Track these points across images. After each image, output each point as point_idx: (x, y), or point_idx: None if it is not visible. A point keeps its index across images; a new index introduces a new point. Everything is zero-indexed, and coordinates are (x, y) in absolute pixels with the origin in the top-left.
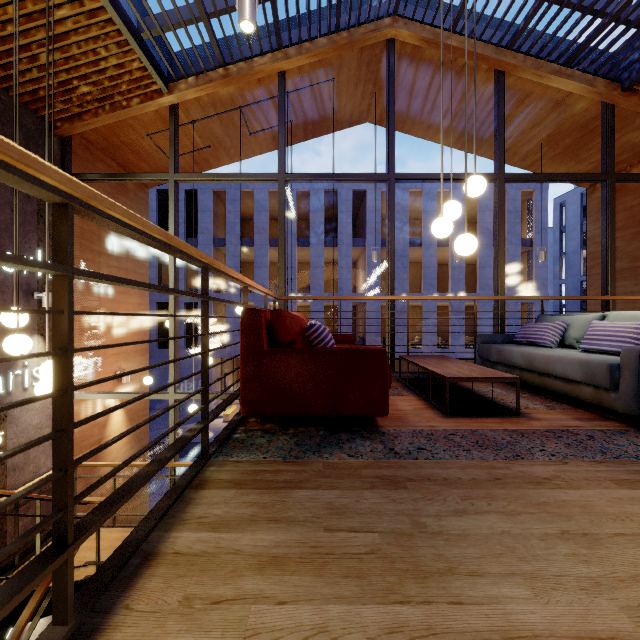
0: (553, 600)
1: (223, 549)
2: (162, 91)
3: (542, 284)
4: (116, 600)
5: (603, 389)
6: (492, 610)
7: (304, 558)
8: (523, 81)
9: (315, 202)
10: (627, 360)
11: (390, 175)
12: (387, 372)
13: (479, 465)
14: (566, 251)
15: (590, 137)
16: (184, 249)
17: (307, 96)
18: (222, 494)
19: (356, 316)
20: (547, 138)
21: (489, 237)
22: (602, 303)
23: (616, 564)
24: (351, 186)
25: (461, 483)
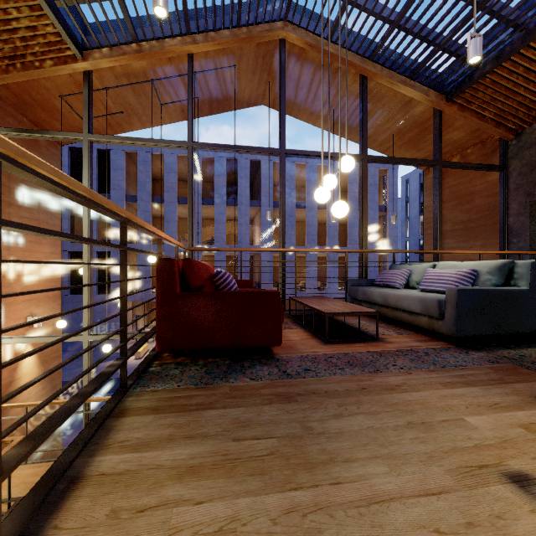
0: (403, 472)
1: (145, 466)
2: (76, 57)
3: (393, 241)
4: (44, 523)
5: (434, 318)
6: (361, 485)
7: (217, 465)
8: (380, 86)
9: (218, 168)
10: (449, 297)
11: (281, 150)
12: (281, 310)
13: (350, 379)
14: (410, 216)
15: (426, 133)
16: (106, 205)
17: (212, 77)
18: (142, 420)
19: (253, 265)
20: (397, 131)
21: (356, 203)
22: (433, 255)
23: (443, 441)
24: (249, 156)
25: (338, 394)
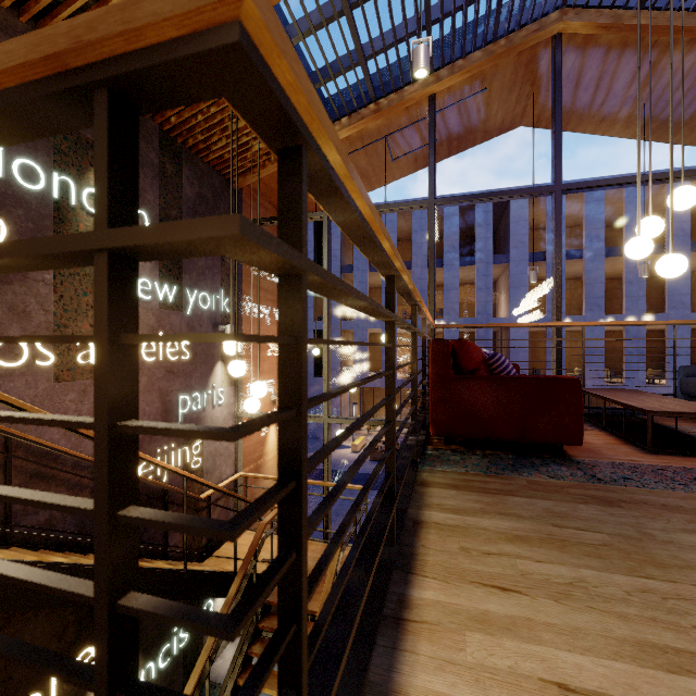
0: None
1: (471, 526)
2: None
3: None
4: (413, 541)
5: None
6: None
7: (544, 540)
8: None
9: (448, 218)
10: None
11: (556, 186)
12: (581, 401)
13: None
14: None
15: None
16: (416, 293)
17: (454, 112)
18: (446, 492)
19: (496, 344)
20: None
21: (684, 240)
22: None
23: None
24: None
25: (684, 510)
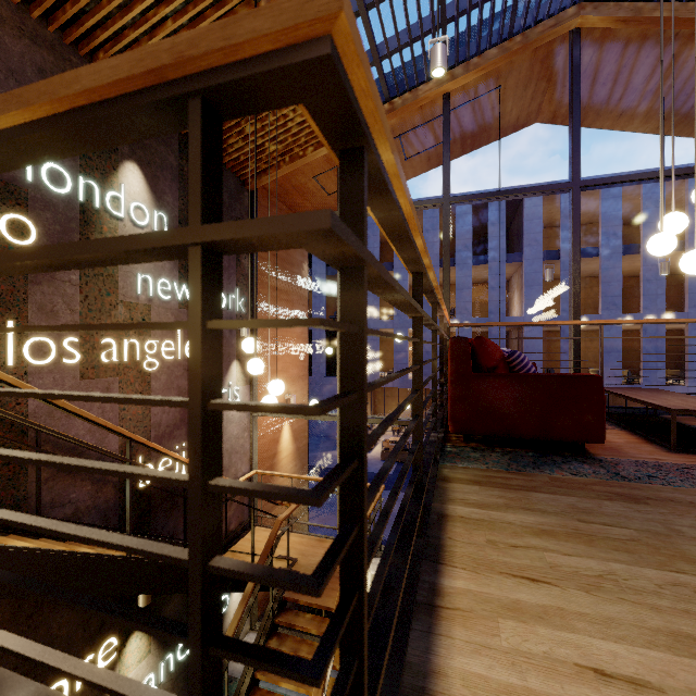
0: None
1: (496, 520)
2: None
3: None
4: (439, 534)
5: None
6: None
7: (570, 534)
8: None
9: (460, 217)
10: None
11: (574, 183)
12: (603, 399)
13: None
14: None
15: None
16: (438, 290)
17: (469, 110)
18: (469, 487)
19: (509, 343)
20: None
21: None
22: None
23: None
24: None
25: None
